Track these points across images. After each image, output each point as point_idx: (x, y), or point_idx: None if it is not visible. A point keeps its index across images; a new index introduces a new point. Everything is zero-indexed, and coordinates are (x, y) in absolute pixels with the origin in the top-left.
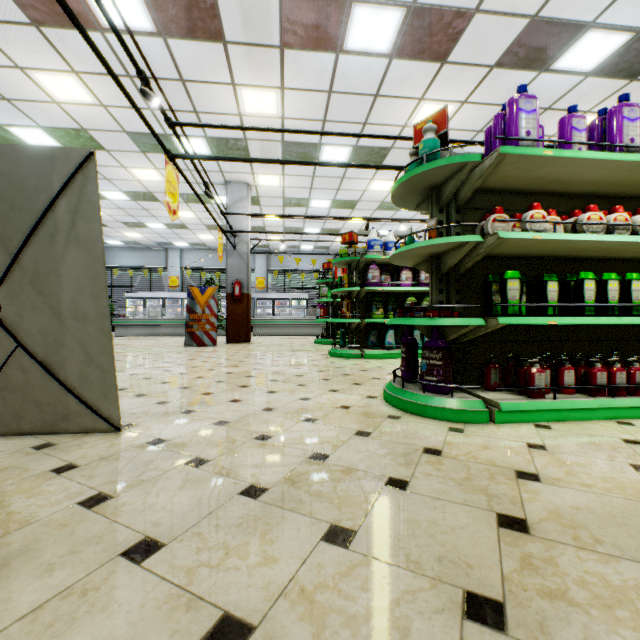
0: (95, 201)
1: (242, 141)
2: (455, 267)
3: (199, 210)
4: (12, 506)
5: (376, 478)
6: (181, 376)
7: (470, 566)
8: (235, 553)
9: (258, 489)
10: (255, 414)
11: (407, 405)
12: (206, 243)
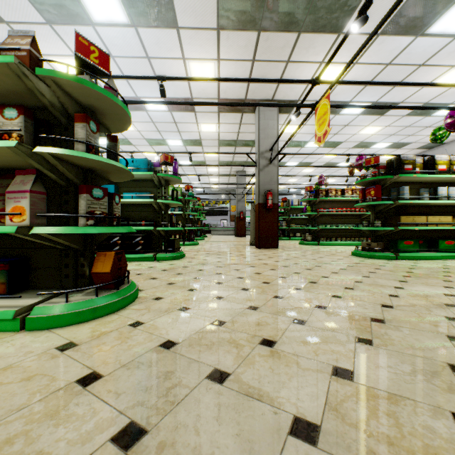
0: None
1: None
2: None
3: None
4: None
5: None
6: None
7: None
8: None
9: None
10: None
11: None
12: None
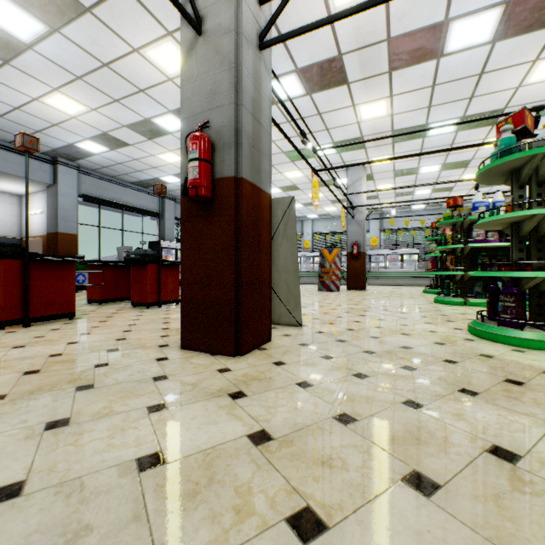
0: (294, 219)
1: (359, 139)
2: (536, 230)
3: (326, 191)
4: (276, 341)
5: (438, 358)
6: (321, 307)
7: (471, 385)
8: (362, 364)
9: (371, 352)
10: (369, 328)
11: (482, 333)
12: (330, 213)
